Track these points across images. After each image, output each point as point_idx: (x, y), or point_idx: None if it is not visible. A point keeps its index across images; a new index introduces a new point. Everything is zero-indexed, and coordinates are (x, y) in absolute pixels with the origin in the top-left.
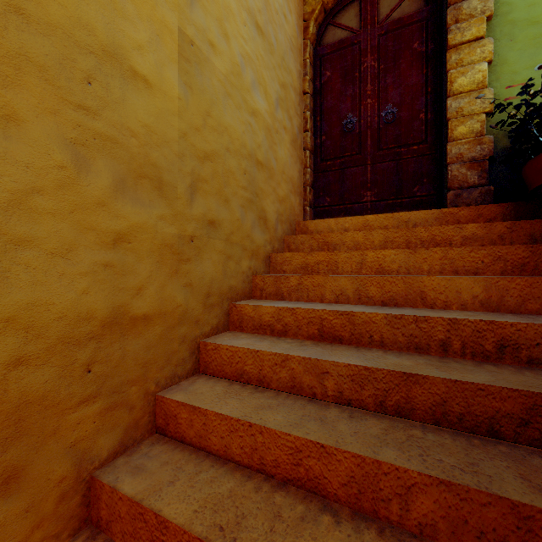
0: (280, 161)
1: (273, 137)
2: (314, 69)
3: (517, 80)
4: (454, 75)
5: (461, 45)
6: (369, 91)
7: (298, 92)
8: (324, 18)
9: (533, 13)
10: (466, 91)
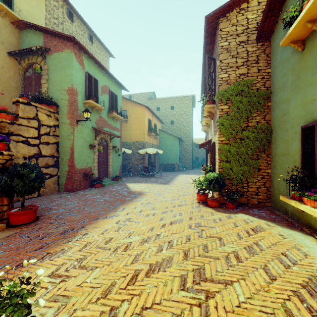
0: (4, 103)
1: (1, 98)
2: (24, 81)
3: (51, 92)
4: (42, 89)
5: (44, 84)
6: (34, 88)
7: (16, 87)
8: (26, 69)
9: (53, 80)
10: (44, 93)
